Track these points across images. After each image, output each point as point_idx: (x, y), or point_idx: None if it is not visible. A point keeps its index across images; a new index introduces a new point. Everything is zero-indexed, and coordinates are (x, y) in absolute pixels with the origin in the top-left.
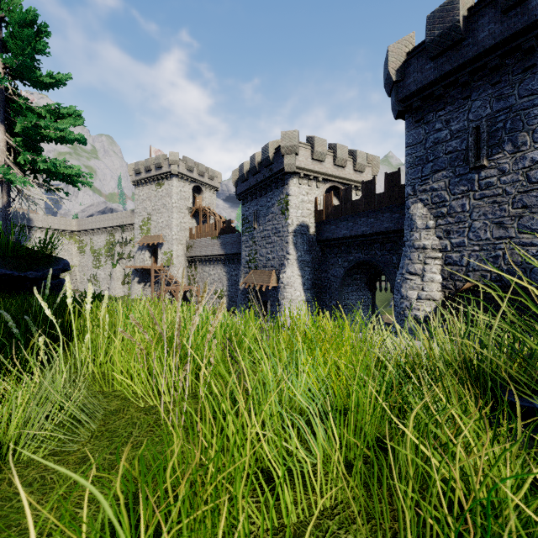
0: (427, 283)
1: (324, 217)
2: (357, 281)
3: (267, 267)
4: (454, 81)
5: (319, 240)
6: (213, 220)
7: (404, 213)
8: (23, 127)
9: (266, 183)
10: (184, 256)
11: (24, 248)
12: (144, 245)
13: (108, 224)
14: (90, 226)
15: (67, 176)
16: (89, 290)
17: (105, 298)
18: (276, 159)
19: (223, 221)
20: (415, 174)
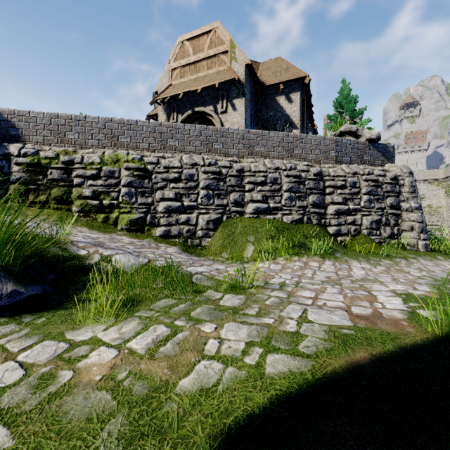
0: None
1: None
2: None
3: None
4: None
5: None
6: None
7: None
8: None
9: None
10: None
11: None
12: None
13: None
14: None
15: None
16: None
17: None
18: None
19: None
20: None
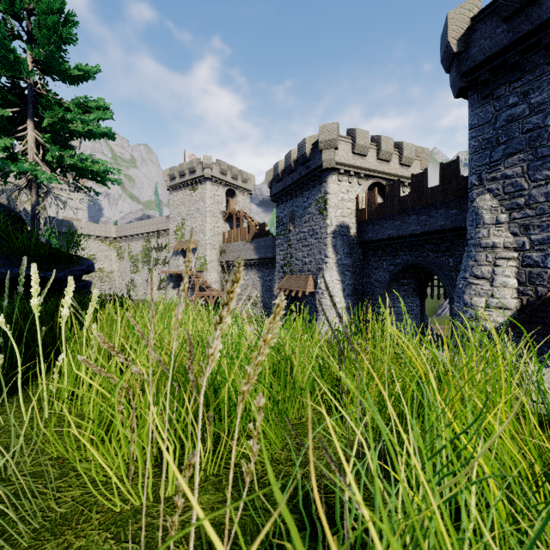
0: (498, 289)
1: (367, 216)
2: (404, 286)
3: (304, 272)
4: (535, 44)
5: (360, 242)
6: (246, 224)
7: (464, 208)
8: (51, 122)
9: (303, 182)
10: (217, 261)
11: (46, 247)
12: (178, 251)
13: (145, 230)
14: (128, 232)
15: (96, 173)
16: (68, 287)
17: (93, 300)
18: (314, 155)
19: (256, 224)
20: (482, 160)
